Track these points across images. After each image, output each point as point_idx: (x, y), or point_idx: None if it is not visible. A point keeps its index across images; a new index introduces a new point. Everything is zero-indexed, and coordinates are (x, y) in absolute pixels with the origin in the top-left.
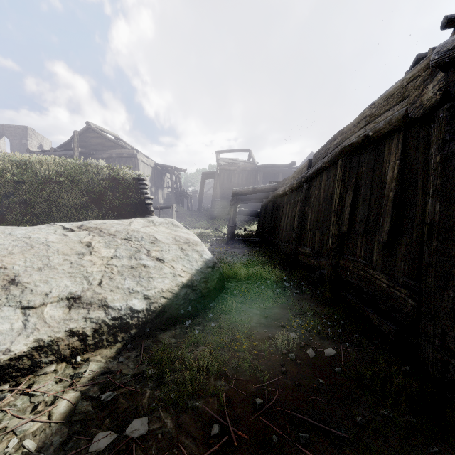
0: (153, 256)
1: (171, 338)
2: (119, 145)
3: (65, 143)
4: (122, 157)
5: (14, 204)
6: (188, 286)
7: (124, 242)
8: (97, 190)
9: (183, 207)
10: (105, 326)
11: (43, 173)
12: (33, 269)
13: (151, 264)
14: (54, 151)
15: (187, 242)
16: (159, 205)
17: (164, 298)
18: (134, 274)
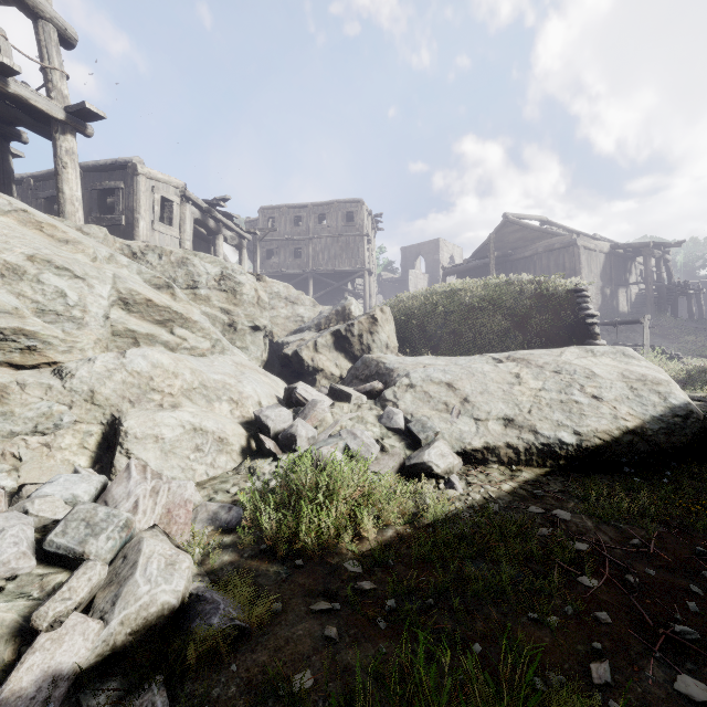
0: (588, 392)
1: (605, 480)
2: (547, 233)
3: (478, 249)
4: (552, 250)
5: (445, 334)
6: (635, 433)
7: (553, 374)
8: (520, 313)
9: (673, 315)
10: (534, 448)
11: (467, 301)
12: (476, 393)
13: (585, 401)
14: (467, 263)
15: (641, 379)
16: (615, 319)
17: (599, 439)
18: (564, 409)
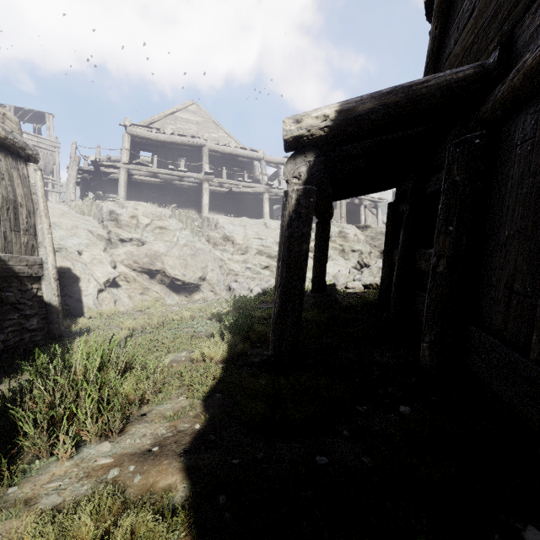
0: None
1: None
2: None
3: None
4: None
5: None
6: None
7: None
8: None
9: None
10: None
11: None
12: None
13: None
14: None
15: None
16: None
17: None
18: None
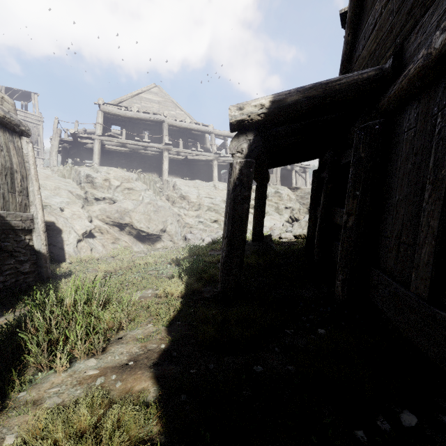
0: None
1: None
2: None
3: None
4: None
5: None
6: None
7: None
8: None
9: None
10: None
11: None
12: None
13: None
14: None
15: None
16: None
17: None
18: None
